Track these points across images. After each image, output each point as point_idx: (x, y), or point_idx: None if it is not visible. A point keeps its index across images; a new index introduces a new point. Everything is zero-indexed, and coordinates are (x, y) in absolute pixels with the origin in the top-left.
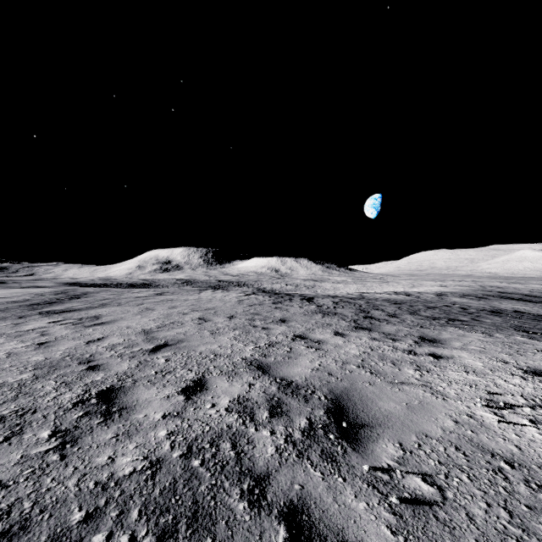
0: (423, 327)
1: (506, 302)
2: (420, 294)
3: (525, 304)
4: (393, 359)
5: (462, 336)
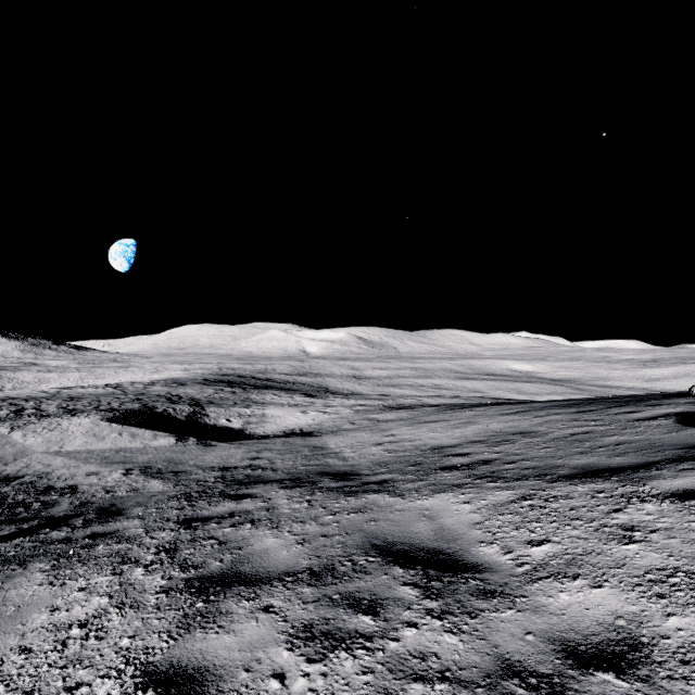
0: (47, 416)
1: (190, 388)
2: (132, 385)
3: (201, 388)
4: (3, 432)
5: (58, 417)
